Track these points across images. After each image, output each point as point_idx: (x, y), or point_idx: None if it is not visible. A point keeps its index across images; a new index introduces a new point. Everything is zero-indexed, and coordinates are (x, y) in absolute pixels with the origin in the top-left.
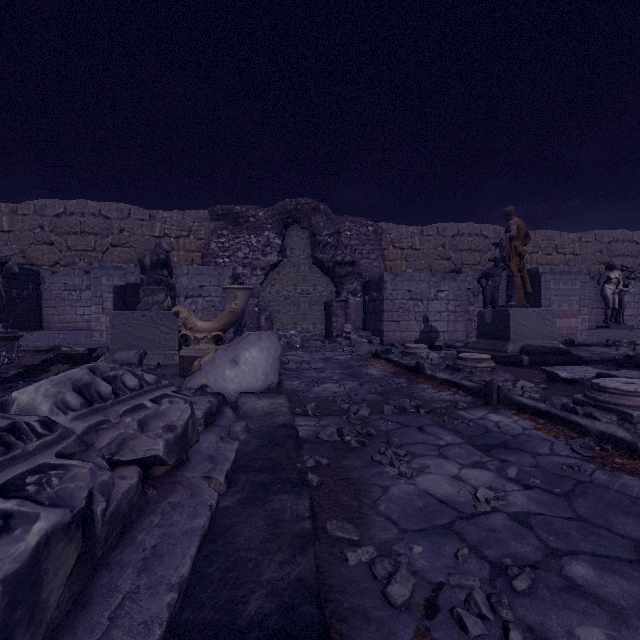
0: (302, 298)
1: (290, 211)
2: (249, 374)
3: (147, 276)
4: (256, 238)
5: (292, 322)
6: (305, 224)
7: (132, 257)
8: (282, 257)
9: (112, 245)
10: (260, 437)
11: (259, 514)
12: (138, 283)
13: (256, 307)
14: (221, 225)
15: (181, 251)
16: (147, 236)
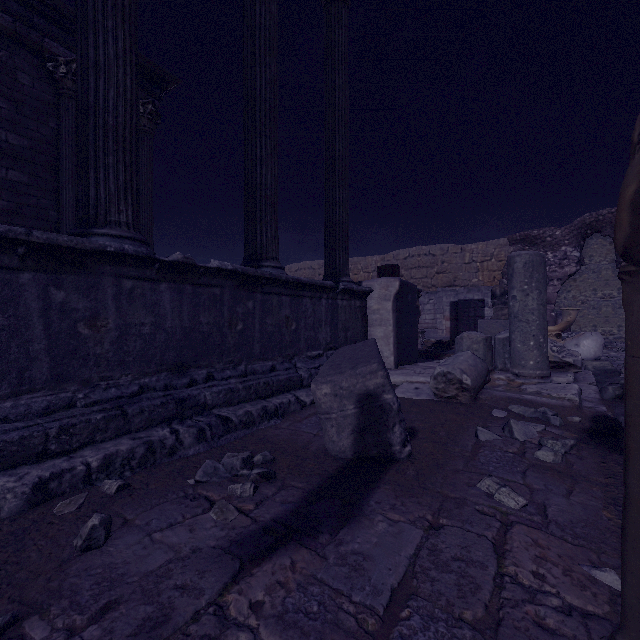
0: (603, 302)
1: (589, 224)
2: (585, 351)
3: (497, 300)
4: (552, 254)
5: (590, 325)
6: (607, 232)
7: (449, 280)
8: (579, 266)
9: (436, 273)
10: (600, 371)
11: (609, 379)
12: (465, 299)
13: (552, 312)
14: (518, 248)
15: (484, 272)
16: (459, 264)
